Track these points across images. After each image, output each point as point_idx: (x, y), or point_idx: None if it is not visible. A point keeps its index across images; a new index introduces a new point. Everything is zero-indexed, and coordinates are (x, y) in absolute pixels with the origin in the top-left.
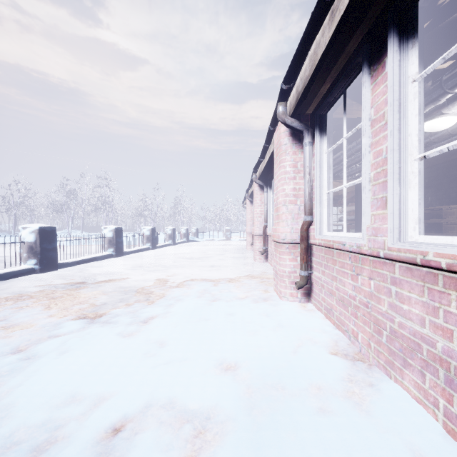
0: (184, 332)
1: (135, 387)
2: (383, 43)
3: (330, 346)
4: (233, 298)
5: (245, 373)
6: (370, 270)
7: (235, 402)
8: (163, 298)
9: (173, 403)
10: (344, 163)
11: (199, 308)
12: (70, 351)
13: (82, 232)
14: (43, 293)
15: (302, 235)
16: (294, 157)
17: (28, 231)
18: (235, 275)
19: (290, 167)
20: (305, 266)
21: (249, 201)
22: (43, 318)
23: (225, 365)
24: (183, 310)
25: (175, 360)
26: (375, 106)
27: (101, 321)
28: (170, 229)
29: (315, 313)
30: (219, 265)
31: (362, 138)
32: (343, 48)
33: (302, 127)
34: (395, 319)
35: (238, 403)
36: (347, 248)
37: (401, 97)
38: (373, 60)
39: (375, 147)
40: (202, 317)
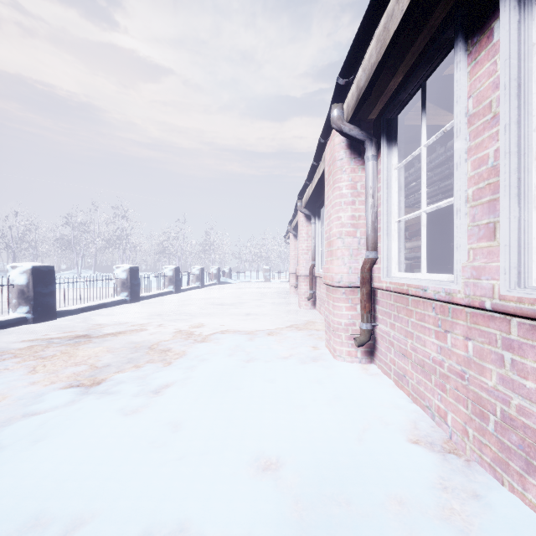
0: (208, 408)
1: (130, 502)
2: (490, 2)
3: (408, 430)
4: (273, 357)
5: (291, 476)
6: (466, 326)
7: (277, 530)
8: (184, 357)
9: (184, 530)
10: (423, 180)
11: (229, 371)
12: (47, 439)
13: (94, 272)
14: (31, 350)
15: (363, 276)
16: (353, 176)
17: (19, 271)
18: (276, 326)
19: (347, 189)
20: (367, 317)
21: (293, 234)
22: (23, 386)
23: (263, 461)
24: (209, 376)
25: (192, 453)
26: (475, 94)
27: (98, 391)
28: (197, 269)
29: (382, 380)
30: (256, 314)
31: (455, 142)
32: (426, 20)
33: (363, 136)
34: (511, 400)
35: (282, 532)
36: (430, 294)
37: (521, 75)
38: (471, 30)
39: (475, 153)
40: (233, 385)
